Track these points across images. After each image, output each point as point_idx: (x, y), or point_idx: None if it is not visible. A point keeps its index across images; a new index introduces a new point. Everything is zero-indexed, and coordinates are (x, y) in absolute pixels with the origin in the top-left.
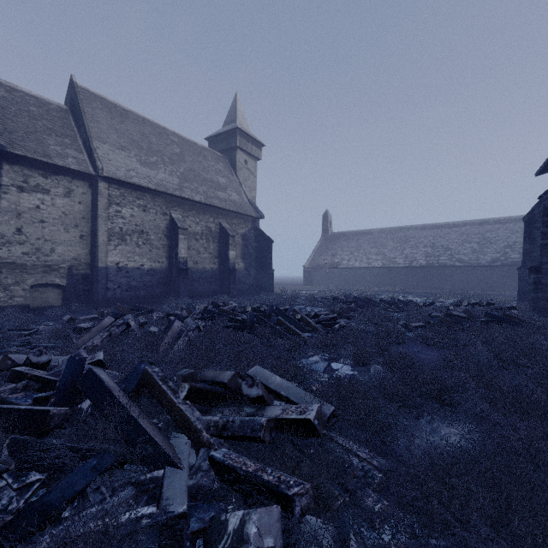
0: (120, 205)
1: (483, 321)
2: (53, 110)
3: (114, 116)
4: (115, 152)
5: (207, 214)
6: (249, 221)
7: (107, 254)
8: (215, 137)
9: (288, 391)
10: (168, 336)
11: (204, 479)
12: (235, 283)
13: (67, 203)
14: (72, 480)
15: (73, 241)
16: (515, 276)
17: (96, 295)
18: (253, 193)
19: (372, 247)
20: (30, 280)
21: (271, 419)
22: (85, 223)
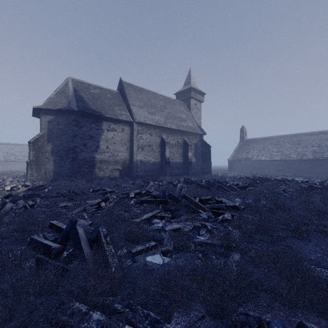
0: (141, 134)
1: None
2: (114, 94)
3: (136, 92)
4: (138, 110)
5: (177, 134)
6: (198, 136)
7: (137, 156)
8: (179, 93)
9: (229, 203)
10: (177, 189)
11: (210, 215)
12: (191, 169)
13: (122, 134)
14: (179, 212)
15: (124, 151)
16: None
17: (132, 174)
18: (199, 121)
19: (274, 147)
20: (110, 167)
21: (226, 204)
22: (128, 142)
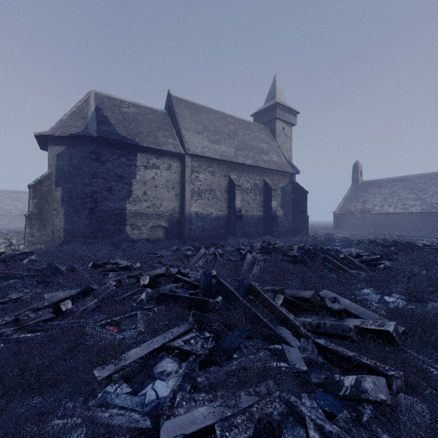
0: (198, 173)
1: None
2: (159, 114)
3: (192, 112)
4: (194, 136)
5: (255, 174)
6: (287, 176)
7: (190, 206)
8: (258, 113)
9: (358, 311)
10: (245, 264)
11: (312, 356)
12: (277, 227)
13: (168, 174)
14: (231, 339)
15: (171, 198)
16: None
17: (184, 234)
18: (289, 154)
19: (409, 192)
20: (150, 223)
21: (356, 326)
22: (178, 186)
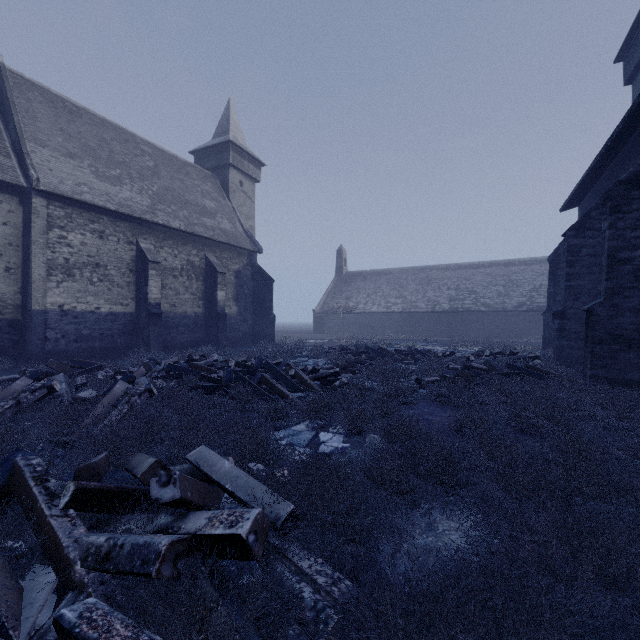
0: (65, 230)
1: (504, 374)
2: None
3: (60, 113)
4: (59, 160)
5: (189, 245)
6: (244, 255)
7: (46, 293)
8: (202, 151)
9: (237, 483)
10: (101, 404)
11: None
12: (226, 331)
13: None
14: None
15: None
16: (541, 322)
17: (29, 348)
18: (250, 222)
19: (392, 288)
20: None
21: (180, 541)
22: (13, 251)
